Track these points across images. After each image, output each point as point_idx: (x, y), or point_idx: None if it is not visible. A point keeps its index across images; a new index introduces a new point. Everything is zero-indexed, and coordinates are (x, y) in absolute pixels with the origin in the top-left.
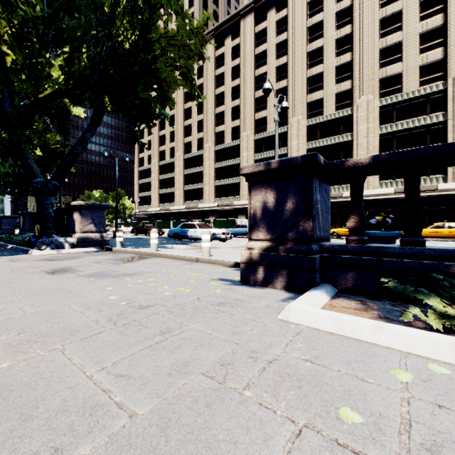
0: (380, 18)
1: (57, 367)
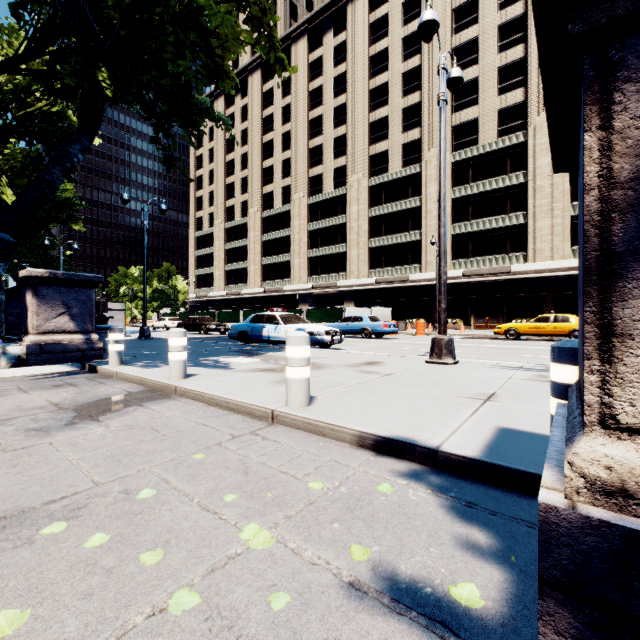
0: None
1: None
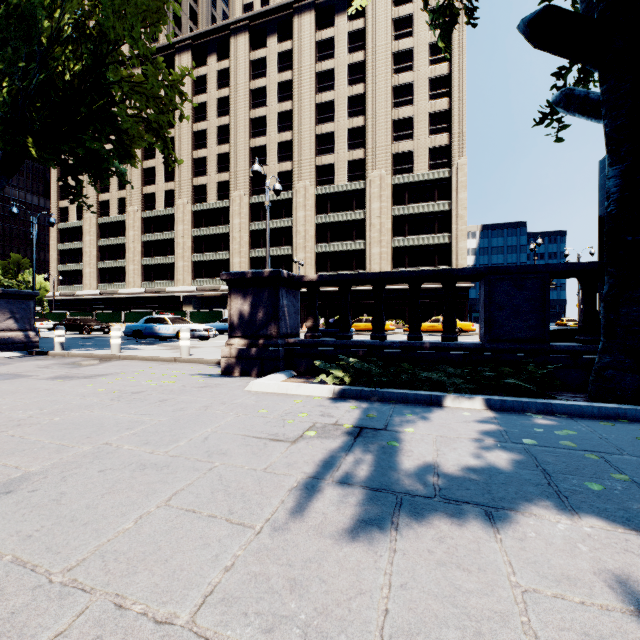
0: (393, 86)
1: (98, 416)
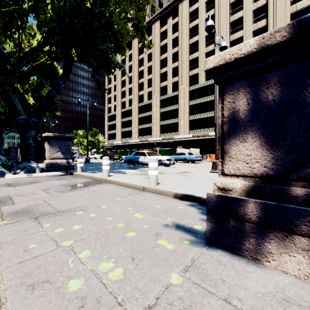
0: None
1: None
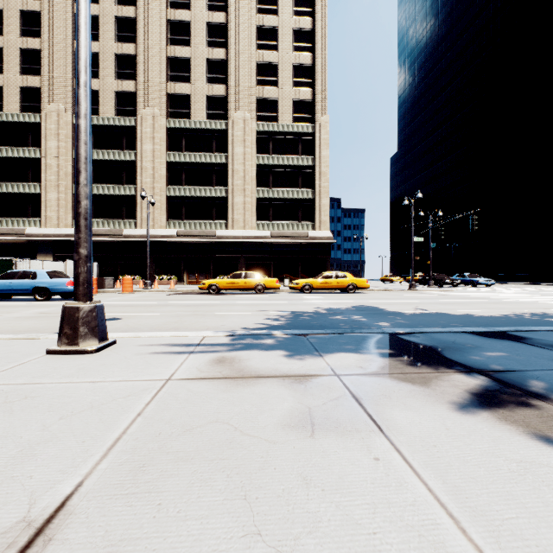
0: (257, 25)
1: None
